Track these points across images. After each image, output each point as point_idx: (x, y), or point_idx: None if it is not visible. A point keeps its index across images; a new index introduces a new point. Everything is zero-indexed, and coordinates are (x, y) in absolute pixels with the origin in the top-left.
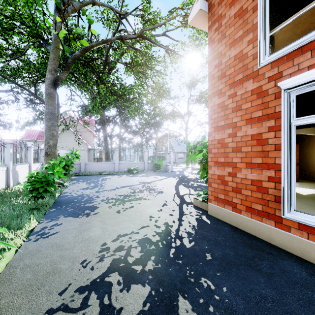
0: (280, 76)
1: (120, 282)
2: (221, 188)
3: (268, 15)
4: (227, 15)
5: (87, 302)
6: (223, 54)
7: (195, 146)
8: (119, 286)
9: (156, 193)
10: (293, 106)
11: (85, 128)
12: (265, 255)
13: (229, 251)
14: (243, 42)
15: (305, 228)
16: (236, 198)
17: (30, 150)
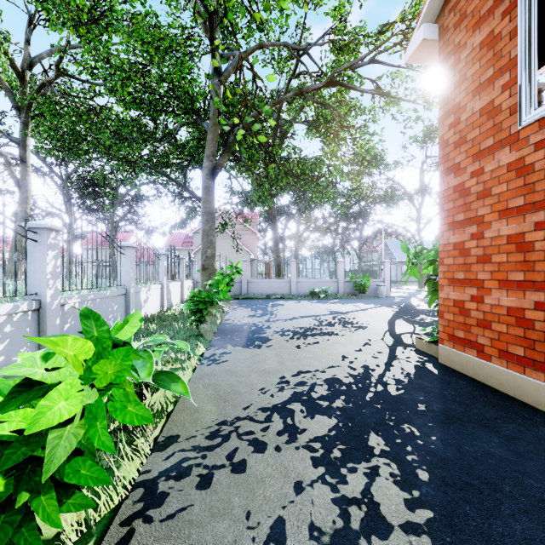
0: None
1: (303, 411)
2: (459, 321)
3: (535, 43)
4: (468, 45)
5: (270, 419)
6: (463, 107)
7: (418, 254)
8: (302, 414)
9: (354, 328)
10: None
11: (245, 228)
12: (517, 419)
13: (456, 407)
14: (495, 87)
15: None
16: (483, 337)
17: (182, 263)
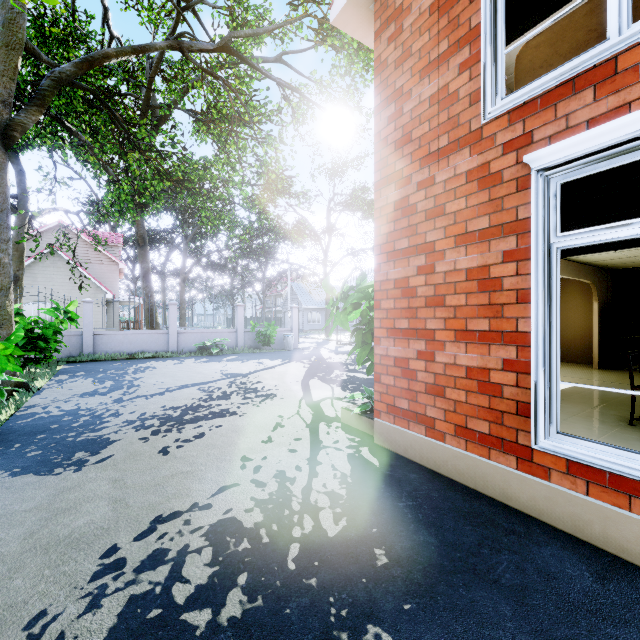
0: (529, 140)
1: None
2: (402, 387)
3: (502, 9)
4: (414, 9)
5: None
6: (407, 94)
7: (345, 295)
8: None
9: (260, 398)
10: (555, 207)
11: (99, 254)
12: (501, 537)
13: (425, 537)
14: (450, 66)
15: (581, 470)
16: (434, 408)
17: None
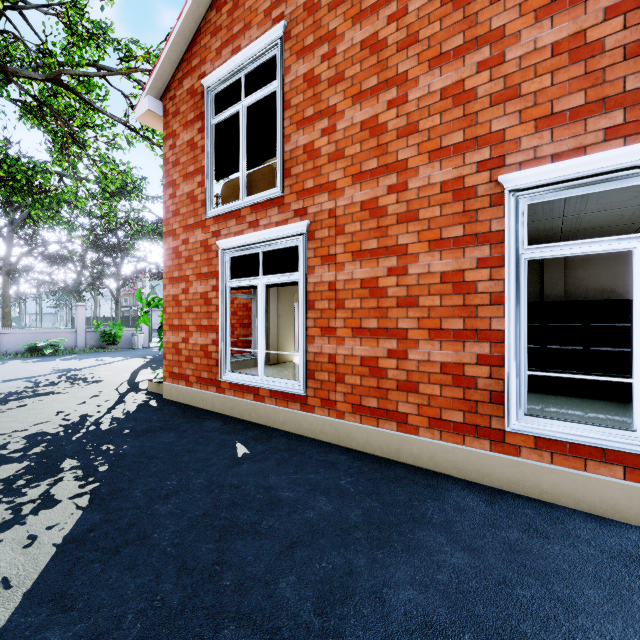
0: (220, 234)
1: None
2: (176, 360)
3: (213, 164)
4: (181, 137)
5: None
6: (178, 185)
7: (149, 303)
8: None
9: (87, 383)
10: (228, 268)
11: None
12: (196, 420)
13: (157, 424)
14: (195, 181)
15: (233, 386)
16: (189, 369)
17: None
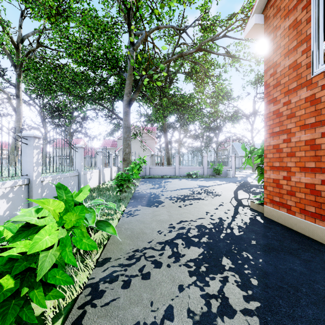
0: None
1: (183, 244)
2: (276, 191)
3: (321, 26)
4: (281, 27)
5: (164, 248)
6: (278, 64)
7: (251, 152)
8: (183, 245)
9: (213, 195)
10: None
11: (148, 136)
12: (311, 249)
13: (274, 242)
14: (297, 52)
15: None
16: (290, 201)
17: (111, 157)
